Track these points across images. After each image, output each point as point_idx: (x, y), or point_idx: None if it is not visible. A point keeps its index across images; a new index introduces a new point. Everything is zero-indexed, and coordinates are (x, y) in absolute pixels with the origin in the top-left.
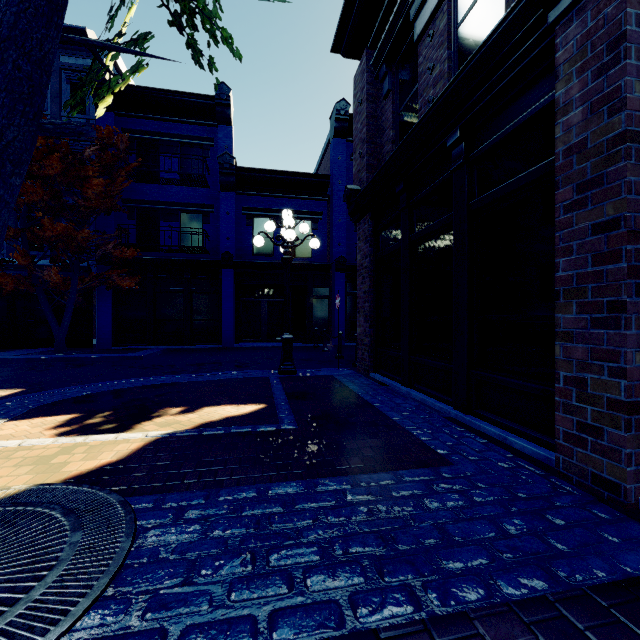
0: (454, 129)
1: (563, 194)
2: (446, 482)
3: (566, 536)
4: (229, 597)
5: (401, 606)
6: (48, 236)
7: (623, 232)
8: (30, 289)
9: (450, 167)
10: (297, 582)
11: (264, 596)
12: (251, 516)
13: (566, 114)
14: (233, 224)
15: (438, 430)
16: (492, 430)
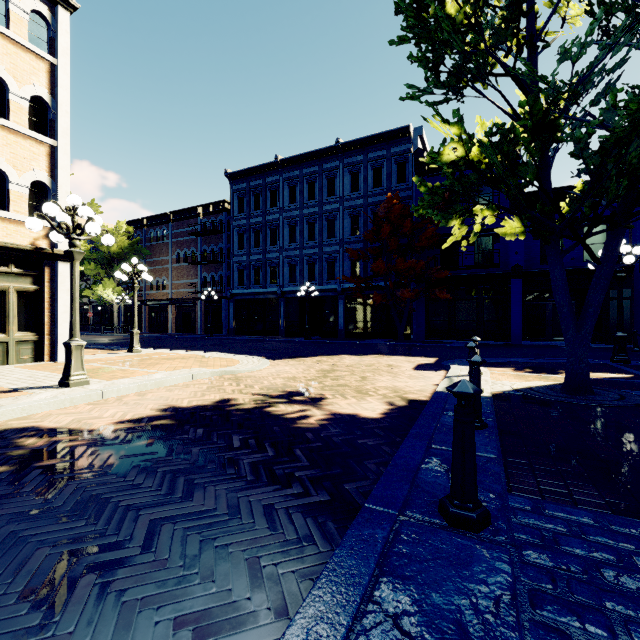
0: None
1: None
2: None
3: None
4: None
5: None
6: (401, 269)
7: None
8: (387, 302)
9: None
10: None
11: None
12: None
13: None
14: (521, 240)
15: None
16: None
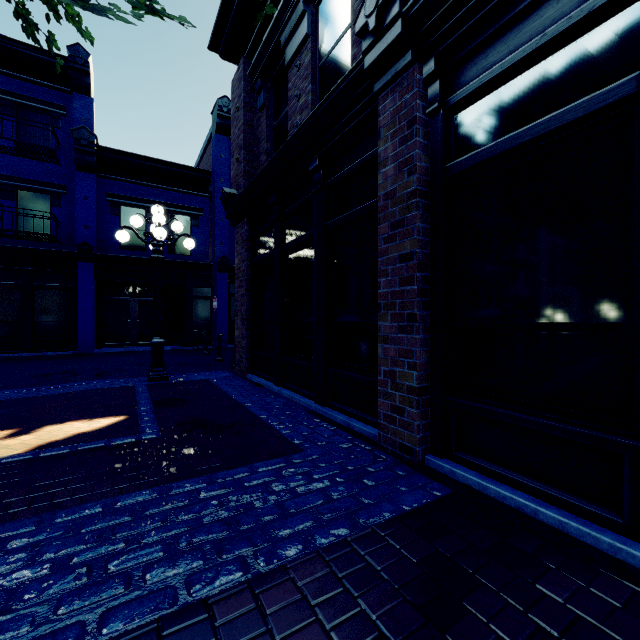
0: (314, 157)
1: (383, 229)
2: (294, 467)
3: (372, 492)
4: (56, 612)
5: (232, 574)
6: None
7: (415, 263)
8: None
9: (312, 189)
10: (135, 580)
11: (97, 601)
12: (92, 531)
13: (385, 167)
14: (93, 211)
15: (298, 423)
16: (341, 418)
